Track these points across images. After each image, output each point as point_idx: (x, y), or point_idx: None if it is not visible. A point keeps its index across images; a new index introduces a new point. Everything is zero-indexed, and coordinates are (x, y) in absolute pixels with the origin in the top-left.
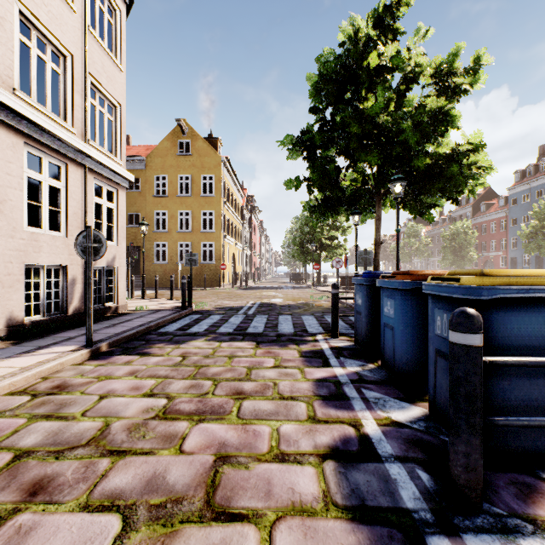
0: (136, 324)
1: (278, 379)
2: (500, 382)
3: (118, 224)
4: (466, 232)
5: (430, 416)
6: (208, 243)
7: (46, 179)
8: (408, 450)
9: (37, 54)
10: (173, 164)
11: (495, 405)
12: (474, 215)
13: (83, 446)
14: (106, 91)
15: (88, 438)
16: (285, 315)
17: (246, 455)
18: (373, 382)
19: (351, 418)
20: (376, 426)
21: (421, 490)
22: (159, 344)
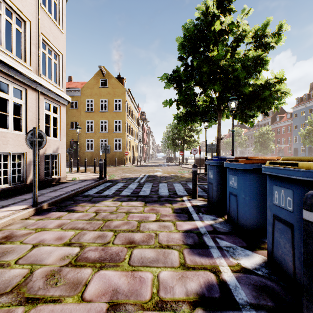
0: (70, 189)
1: (159, 230)
2: None
3: (60, 127)
4: (268, 133)
5: (268, 263)
6: (117, 139)
7: (12, 98)
8: (259, 297)
9: (6, 18)
10: (97, 93)
11: None
12: (272, 123)
13: (6, 294)
14: (52, 45)
15: (13, 285)
16: (163, 183)
17: (133, 302)
18: (223, 233)
19: (211, 265)
20: (231, 272)
21: None
22: (82, 203)
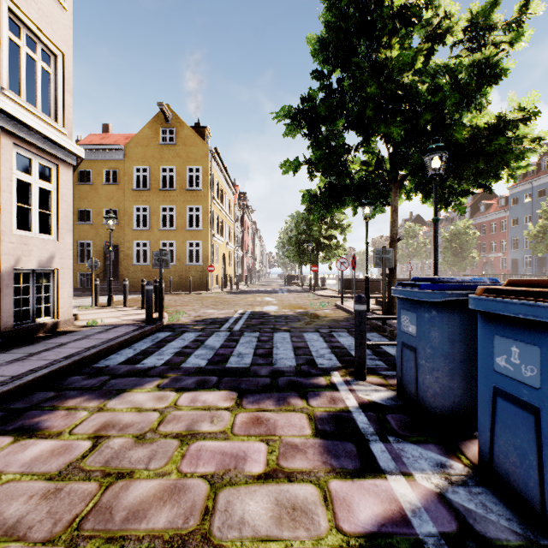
0: (65, 352)
1: (276, 537)
2: None
3: (59, 212)
4: (467, 232)
5: None
6: (194, 242)
7: None
8: None
9: None
10: (155, 154)
11: None
12: (473, 215)
13: None
14: (37, 29)
15: None
16: (282, 332)
17: None
18: None
19: None
20: None
21: None
22: (74, 399)
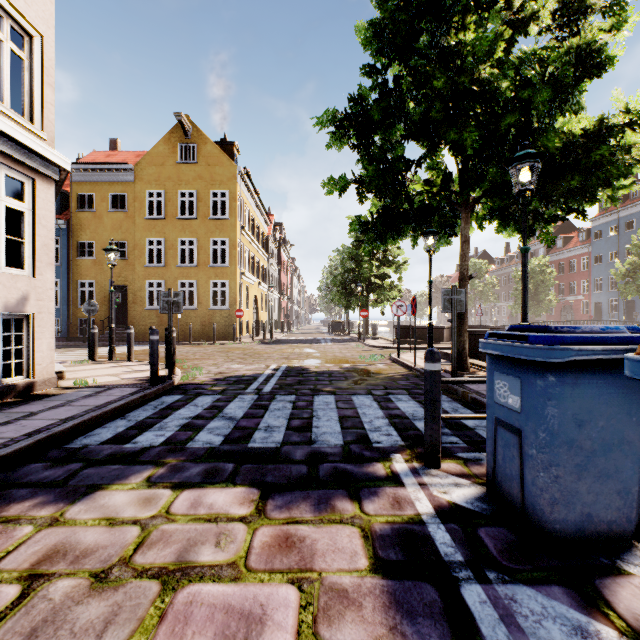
0: (30, 427)
1: None
2: None
3: (35, 239)
4: (542, 271)
5: None
6: (219, 281)
7: None
8: None
9: None
10: (172, 176)
11: None
12: (549, 251)
13: None
14: None
15: None
16: (325, 395)
17: None
18: None
19: None
20: None
21: None
22: (21, 503)
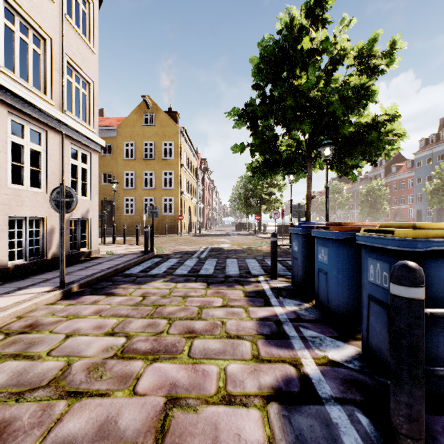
0: (105, 266)
1: (226, 318)
2: (433, 329)
3: (91, 182)
4: (380, 189)
5: (363, 355)
6: (168, 198)
7: (28, 143)
8: (346, 391)
9: (20, 36)
10: (139, 133)
11: (428, 351)
12: (386, 175)
13: (43, 387)
14: (80, 70)
15: (49, 378)
16: (232, 258)
17: (195, 396)
18: (309, 321)
19: (291, 357)
20: (315, 365)
21: (363, 437)
22: (124, 285)
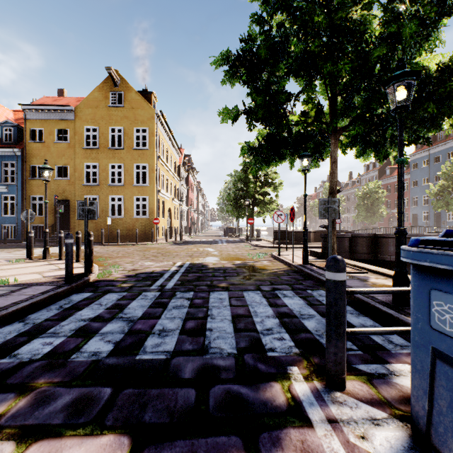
0: None
1: None
2: None
3: None
4: (377, 191)
5: None
6: (141, 197)
7: None
8: None
9: None
10: (104, 116)
11: None
12: (380, 177)
13: None
14: None
15: None
16: (219, 291)
17: None
18: None
19: None
20: None
21: None
22: None
